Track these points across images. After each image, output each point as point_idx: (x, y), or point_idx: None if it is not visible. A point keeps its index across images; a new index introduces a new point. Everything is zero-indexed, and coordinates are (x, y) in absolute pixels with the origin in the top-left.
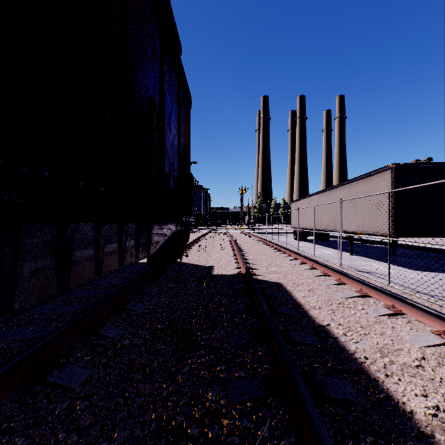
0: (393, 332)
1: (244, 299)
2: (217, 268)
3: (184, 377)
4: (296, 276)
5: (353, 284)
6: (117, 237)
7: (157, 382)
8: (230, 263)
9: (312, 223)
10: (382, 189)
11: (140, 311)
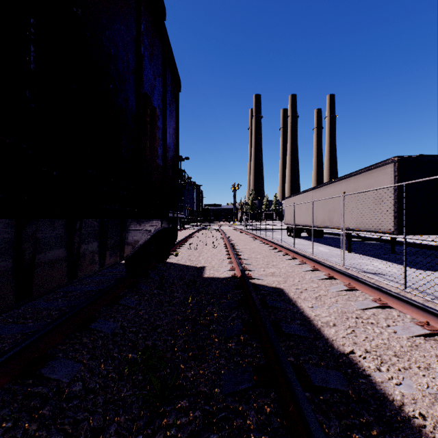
0: None
1: (240, 312)
2: (208, 270)
3: None
4: (298, 279)
5: (367, 291)
6: (64, 239)
7: None
8: (223, 264)
9: (307, 219)
10: (383, 183)
11: (109, 332)
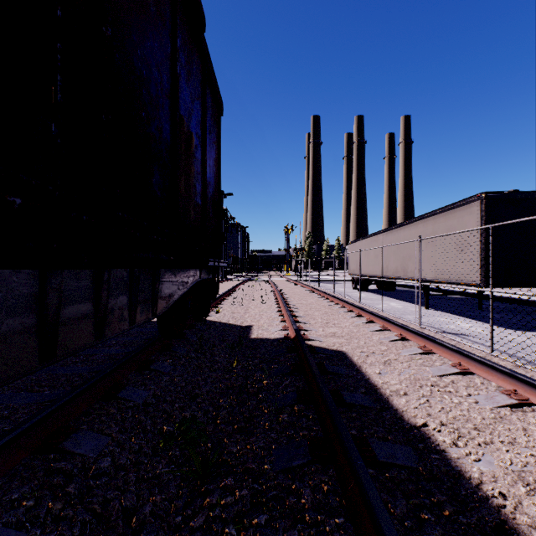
0: (529, 439)
1: (294, 379)
2: (256, 329)
3: None
4: (364, 341)
5: (446, 354)
6: (90, 292)
7: None
8: (274, 322)
9: (376, 269)
10: (468, 225)
11: (140, 402)
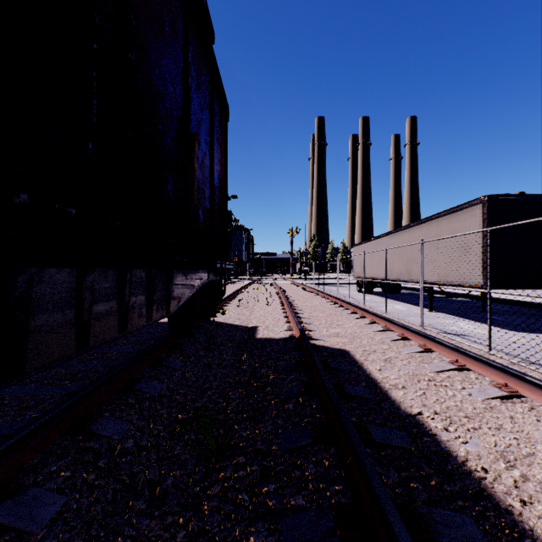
0: (514, 425)
1: (299, 374)
2: (262, 330)
3: (212, 506)
4: (366, 340)
5: (444, 352)
6: (115, 290)
7: (170, 514)
8: (279, 323)
9: (380, 271)
10: (471, 228)
11: (155, 394)
